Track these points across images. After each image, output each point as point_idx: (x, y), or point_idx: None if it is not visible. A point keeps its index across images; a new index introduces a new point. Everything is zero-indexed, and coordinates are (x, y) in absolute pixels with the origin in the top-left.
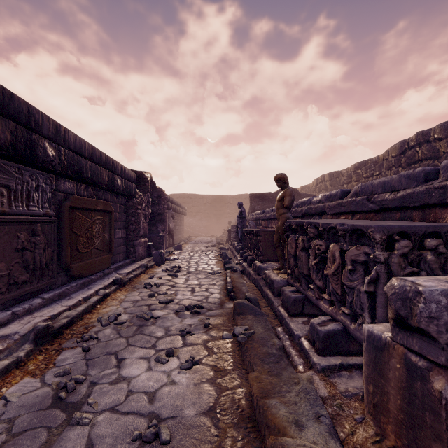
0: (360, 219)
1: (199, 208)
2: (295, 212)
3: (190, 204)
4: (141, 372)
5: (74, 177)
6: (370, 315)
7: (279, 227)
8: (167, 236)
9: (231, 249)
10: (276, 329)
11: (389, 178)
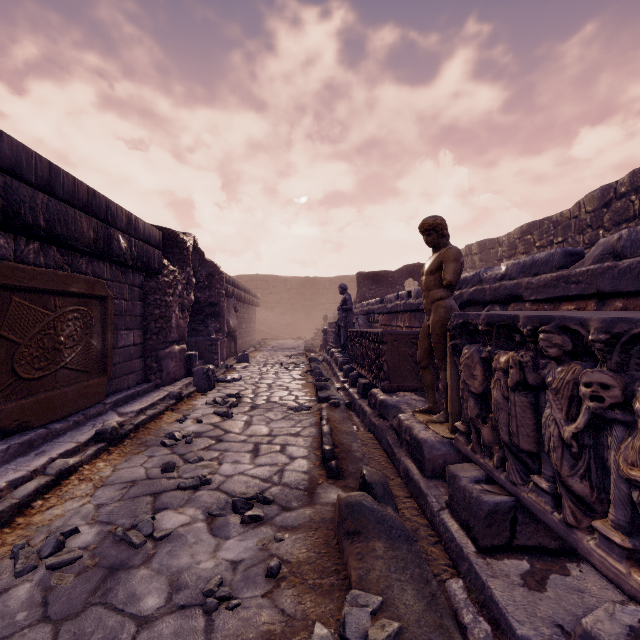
0: (626, 310)
1: (280, 296)
2: None
3: (266, 291)
4: None
5: None
6: None
7: (431, 328)
8: (225, 339)
9: (328, 361)
10: (446, 585)
11: None
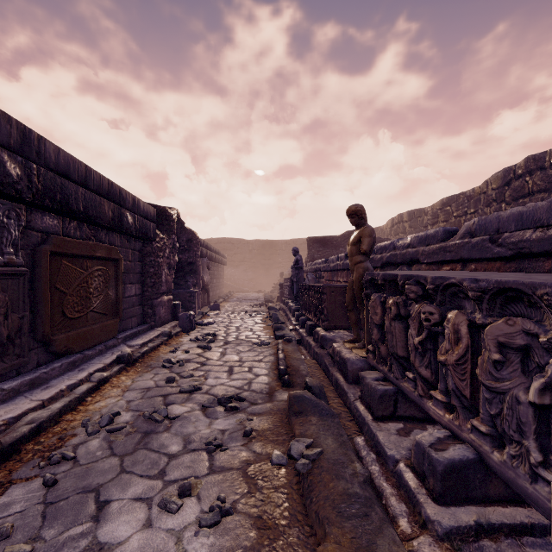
0: (476, 270)
1: (243, 256)
2: (371, 261)
3: (232, 251)
4: (133, 532)
5: (56, 209)
6: (539, 445)
7: (354, 282)
8: (200, 292)
9: (283, 309)
10: (354, 439)
11: (530, 206)
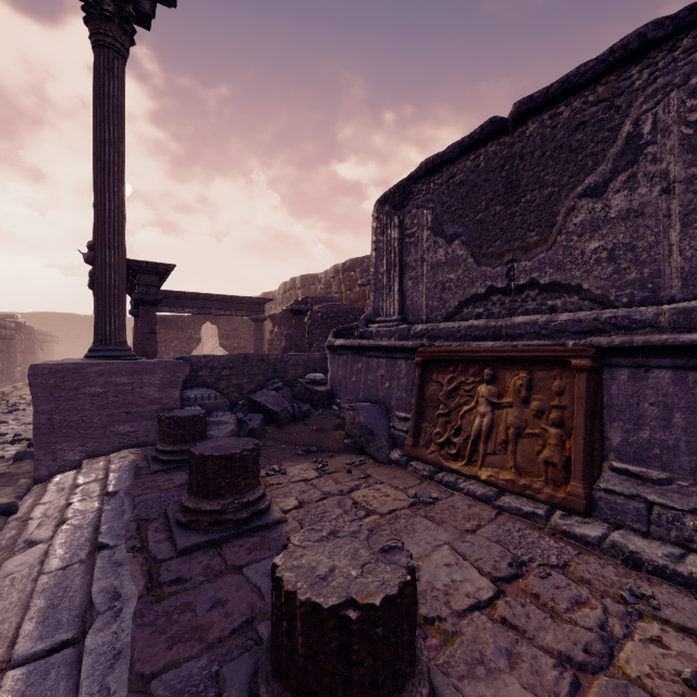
0: None
1: (80, 332)
2: None
3: (65, 327)
4: None
5: None
6: None
7: None
8: None
9: None
10: None
11: None
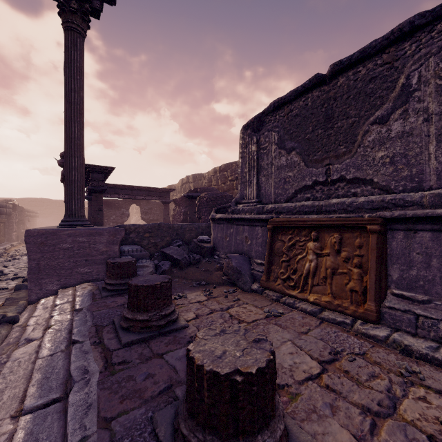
0: None
1: (52, 210)
2: None
3: (43, 207)
4: None
5: None
6: None
7: None
8: None
9: None
10: None
11: None
